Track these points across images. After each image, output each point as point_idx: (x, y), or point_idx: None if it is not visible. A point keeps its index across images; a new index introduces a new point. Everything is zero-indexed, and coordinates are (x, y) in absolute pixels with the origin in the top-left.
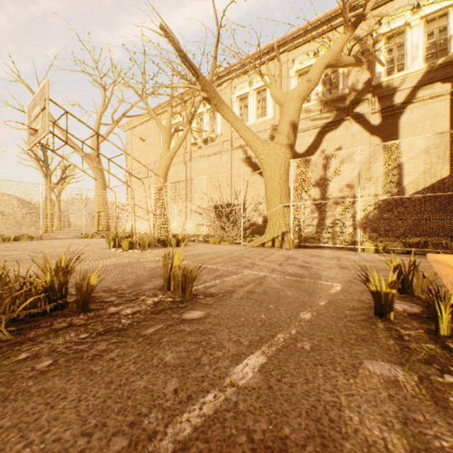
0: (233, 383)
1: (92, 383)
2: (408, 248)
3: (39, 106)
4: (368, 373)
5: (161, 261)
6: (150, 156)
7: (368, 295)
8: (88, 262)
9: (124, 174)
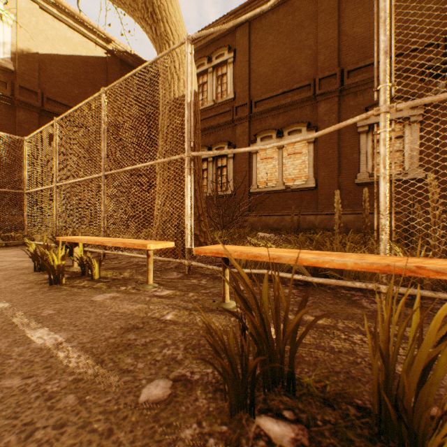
0: (57, 344)
1: None
2: None
3: None
4: (102, 300)
5: None
6: None
7: (19, 279)
8: None
9: None
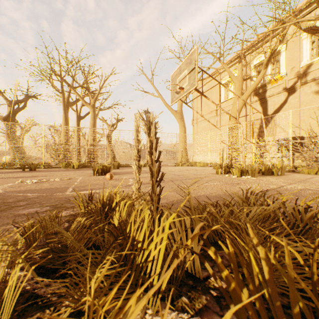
0: None
1: None
2: None
3: (186, 70)
4: None
5: (318, 191)
6: (211, 107)
7: None
8: (238, 185)
9: (192, 122)
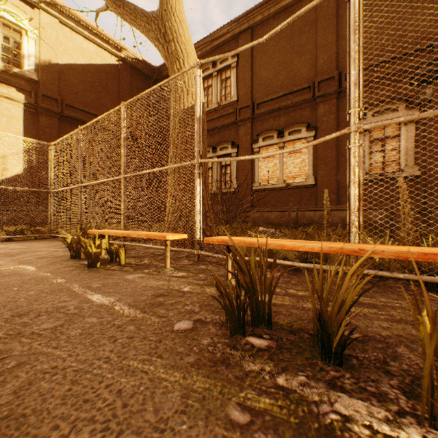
0: (111, 303)
1: (45, 357)
2: (13, 236)
3: None
4: (133, 279)
5: None
6: None
7: (61, 264)
8: None
9: None
